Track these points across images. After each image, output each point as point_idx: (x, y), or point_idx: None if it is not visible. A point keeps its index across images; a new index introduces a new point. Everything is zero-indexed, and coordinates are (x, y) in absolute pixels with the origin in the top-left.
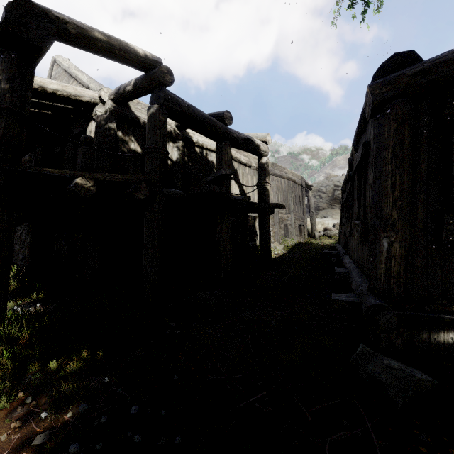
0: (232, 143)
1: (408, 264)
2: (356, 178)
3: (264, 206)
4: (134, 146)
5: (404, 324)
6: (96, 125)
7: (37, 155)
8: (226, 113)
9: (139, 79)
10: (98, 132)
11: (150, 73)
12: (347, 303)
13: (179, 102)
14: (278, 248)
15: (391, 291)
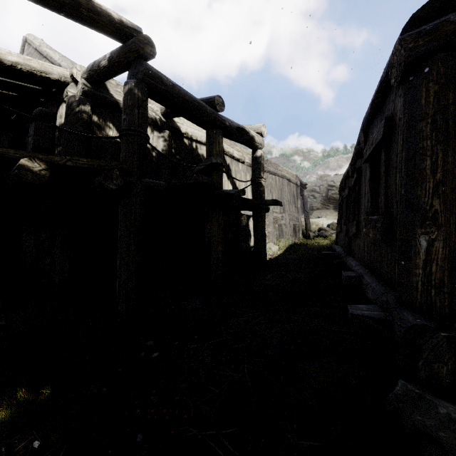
0: (224, 132)
1: (453, 269)
2: (368, 167)
3: (259, 203)
4: (113, 133)
5: (450, 348)
6: (66, 107)
7: (4, 145)
8: (217, 98)
9: (115, 52)
10: (68, 115)
11: (127, 43)
12: (372, 319)
13: (162, 79)
14: (273, 249)
15: (433, 304)
